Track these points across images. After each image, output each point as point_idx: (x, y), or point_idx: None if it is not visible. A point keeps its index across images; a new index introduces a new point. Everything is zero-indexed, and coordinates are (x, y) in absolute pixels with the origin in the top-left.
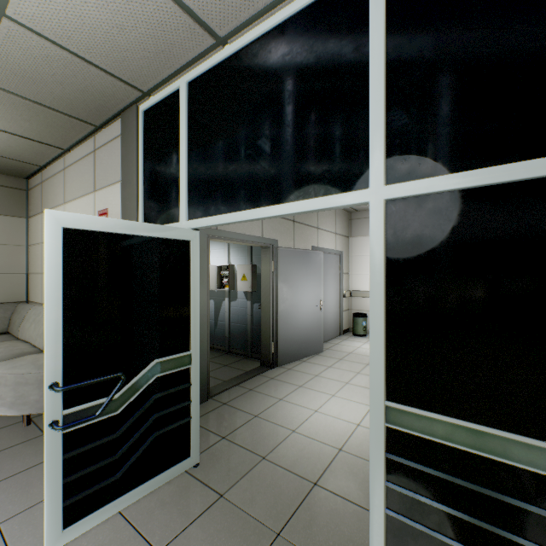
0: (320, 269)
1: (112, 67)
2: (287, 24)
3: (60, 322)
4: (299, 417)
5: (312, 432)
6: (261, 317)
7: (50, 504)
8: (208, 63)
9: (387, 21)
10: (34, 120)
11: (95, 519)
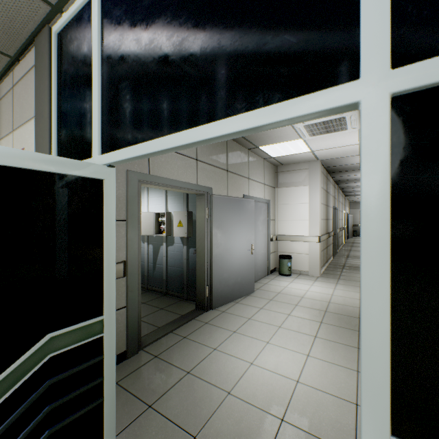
0: (251, 215)
1: None
2: None
3: None
4: (234, 373)
5: (249, 395)
6: (196, 262)
7: None
8: None
9: None
10: None
11: None
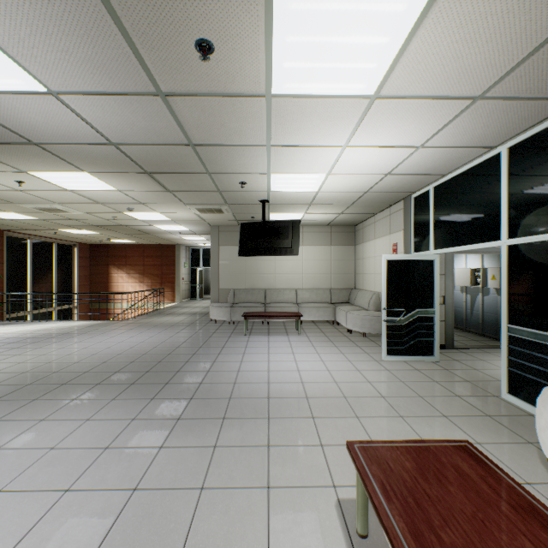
0: None
1: (400, 191)
2: (473, 168)
3: (385, 289)
4: None
5: None
6: None
7: (383, 345)
8: (441, 181)
9: (508, 174)
10: (366, 209)
11: (395, 358)
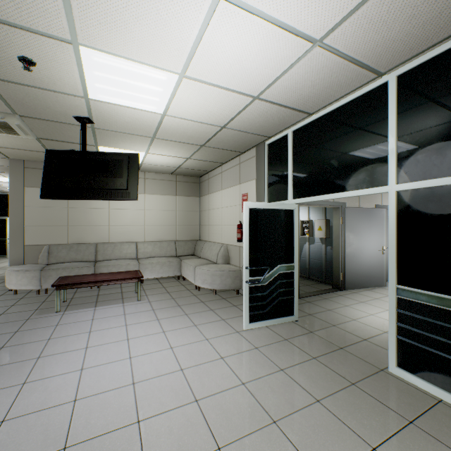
0: (382, 222)
1: (258, 132)
2: (346, 105)
3: (248, 244)
4: (358, 315)
5: (367, 322)
6: (332, 255)
7: (245, 311)
8: (303, 123)
9: (397, 107)
10: (216, 155)
11: (258, 324)
